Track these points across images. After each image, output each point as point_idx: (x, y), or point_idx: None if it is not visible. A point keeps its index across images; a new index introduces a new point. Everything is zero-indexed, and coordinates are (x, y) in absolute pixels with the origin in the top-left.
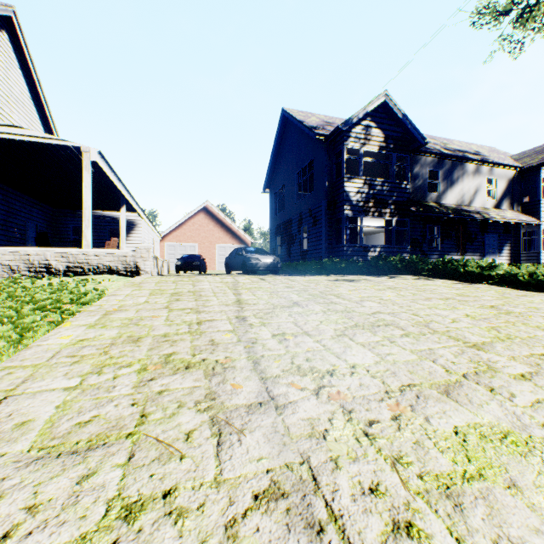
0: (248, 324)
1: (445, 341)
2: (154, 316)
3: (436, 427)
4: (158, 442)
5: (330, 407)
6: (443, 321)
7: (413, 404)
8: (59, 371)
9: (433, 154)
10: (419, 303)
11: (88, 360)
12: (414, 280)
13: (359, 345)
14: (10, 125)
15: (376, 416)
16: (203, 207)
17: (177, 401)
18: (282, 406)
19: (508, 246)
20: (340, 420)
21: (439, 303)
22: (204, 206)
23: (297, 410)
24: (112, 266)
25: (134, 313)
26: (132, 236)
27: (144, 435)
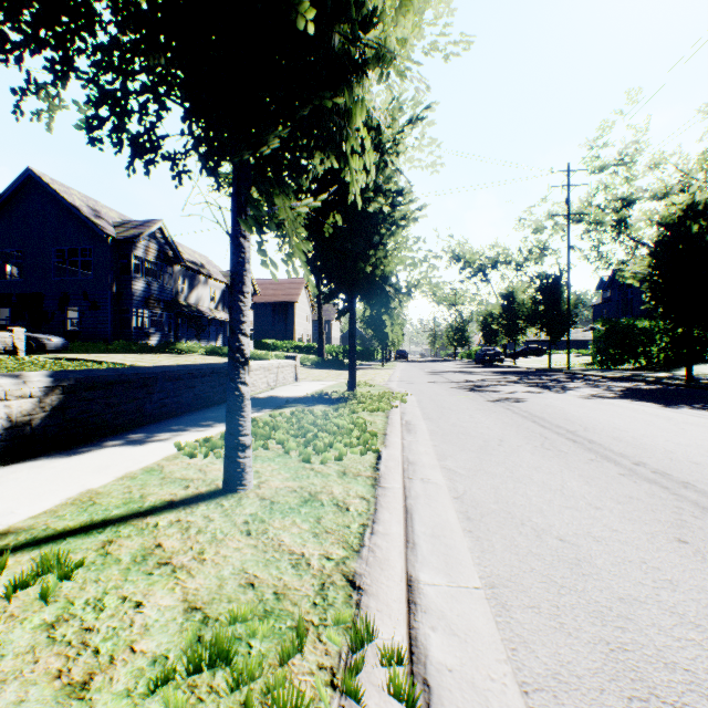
0: None
1: None
2: None
3: None
4: None
5: None
6: None
7: None
8: None
9: (184, 266)
10: None
11: None
12: (204, 357)
13: None
14: None
15: None
16: None
17: None
18: None
19: (222, 336)
20: None
21: None
22: None
23: None
24: None
25: None
26: None
27: None
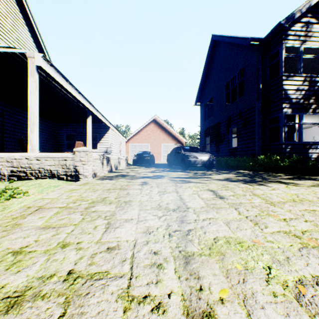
0: None
1: None
2: None
3: None
4: None
5: None
6: None
7: None
8: None
9: None
10: None
11: None
12: None
13: None
14: None
15: None
16: (153, 119)
17: None
18: None
19: None
20: None
21: None
22: (153, 119)
23: None
24: (53, 170)
25: None
26: (102, 140)
27: None
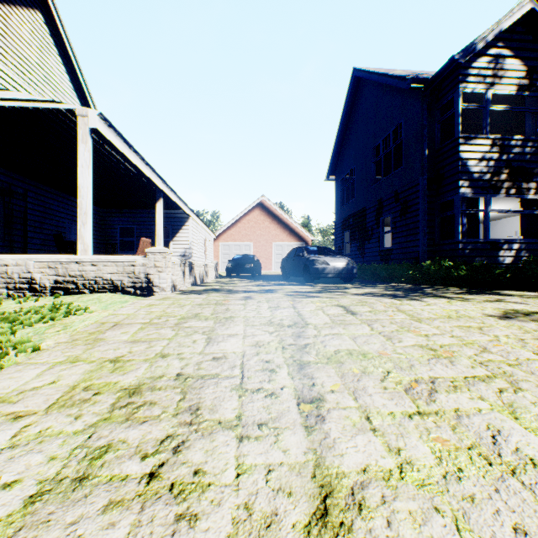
0: None
1: None
2: None
3: None
4: None
5: None
6: None
7: None
8: None
9: None
10: None
11: None
12: None
13: None
14: None
15: None
16: (258, 203)
17: None
18: None
19: None
20: None
21: None
22: (259, 202)
23: None
24: (115, 280)
25: None
26: (178, 236)
27: None
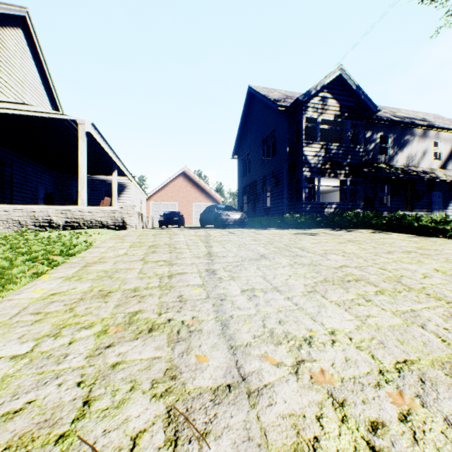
0: (217, 277)
1: (426, 300)
2: (128, 268)
3: None
4: None
5: (315, 396)
6: (414, 276)
7: (420, 393)
8: (15, 333)
9: (383, 121)
10: (383, 257)
11: (51, 319)
12: (370, 234)
13: (333, 304)
14: (20, 103)
15: (379, 415)
16: (182, 172)
17: (131, 380)
18: (256, 392)
19: None
20: (332, 419)
21: (403, 256)
22: (183, 171)
23: (274, 400)
24: (103, 221)
25: (111, 265)
26: (123, 196)
27: (78, 439)
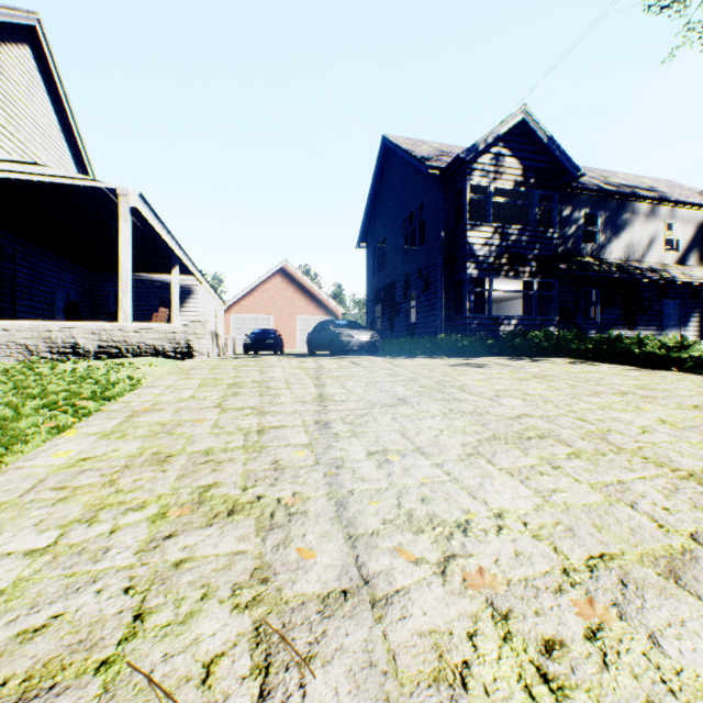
0: (332, 433)
1: (641, 466)
2: (197, 420)
3: (678, 663)
4: (150, 686)
5: (468, 605)
6: (627, 431)
7: (619, 600)
8: (30, 517)
9: (589, 191)
10: (583, 401)
11: (82, 497)
12: (568, 365)
13: (503, 473)
14: (27, 162)
15: (557, 631)
16: (280, 268)
17: (202, 584)
18: (383, 601)
19: (697, 317)
20: (490, 637)
21: (614, 400)
22: (281, 267)
23: (409, 612)
24: (157, 345)
25: (171, 414)
26: (188, 306)
27: (128, 667)
